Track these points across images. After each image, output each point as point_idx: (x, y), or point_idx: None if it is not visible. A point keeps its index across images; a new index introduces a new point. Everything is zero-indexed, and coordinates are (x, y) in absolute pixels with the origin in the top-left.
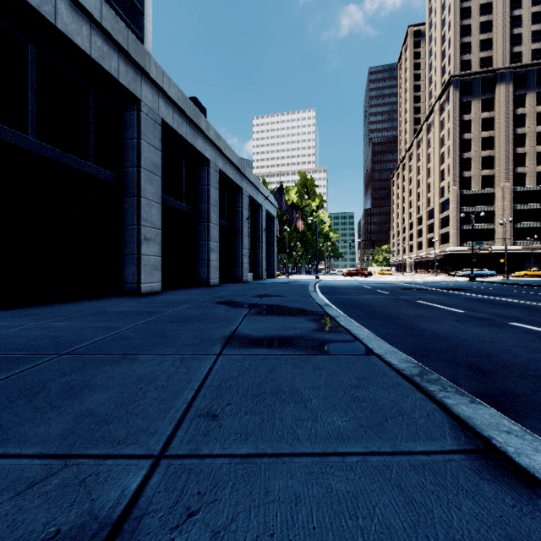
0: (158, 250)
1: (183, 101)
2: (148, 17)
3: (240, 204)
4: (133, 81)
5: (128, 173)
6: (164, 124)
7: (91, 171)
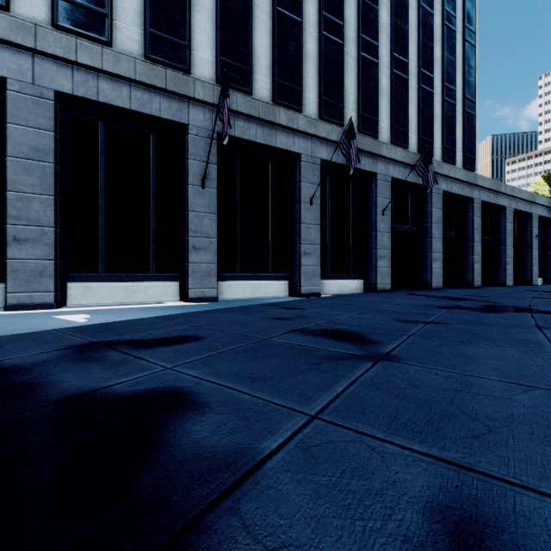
0: (480, 266)
1: (491, 185)
2: (476, 156)
3: (529, 226)
4: (471, 192)
5: (466, 232)
6: (481, 201)
7: (453, 235)
